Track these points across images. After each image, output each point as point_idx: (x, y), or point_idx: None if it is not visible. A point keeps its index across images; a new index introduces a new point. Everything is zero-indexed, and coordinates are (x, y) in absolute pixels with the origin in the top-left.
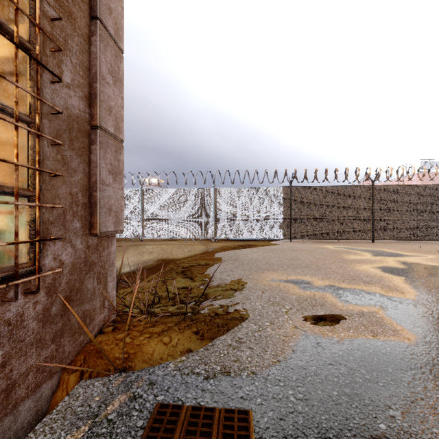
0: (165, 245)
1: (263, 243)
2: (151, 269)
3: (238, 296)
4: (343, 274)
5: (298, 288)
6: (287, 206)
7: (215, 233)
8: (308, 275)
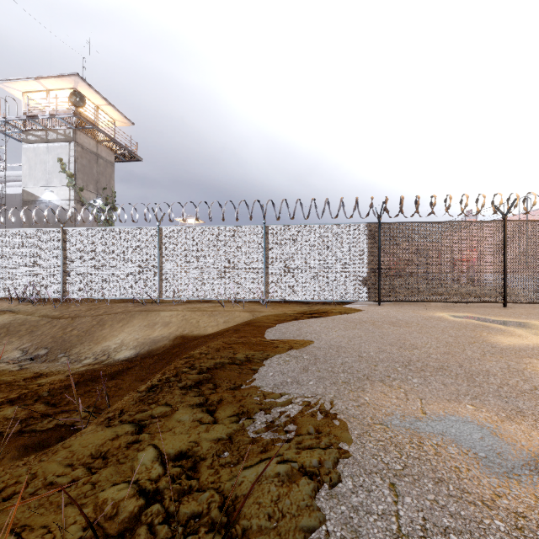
0: (190, 312)
1: (338, 307)
2: (161, 355)
3: (327, 520)
4: (538, 397)
5: (480, 464)
6: (373, 253)
7: (266, 292)
8: (464, 399)
